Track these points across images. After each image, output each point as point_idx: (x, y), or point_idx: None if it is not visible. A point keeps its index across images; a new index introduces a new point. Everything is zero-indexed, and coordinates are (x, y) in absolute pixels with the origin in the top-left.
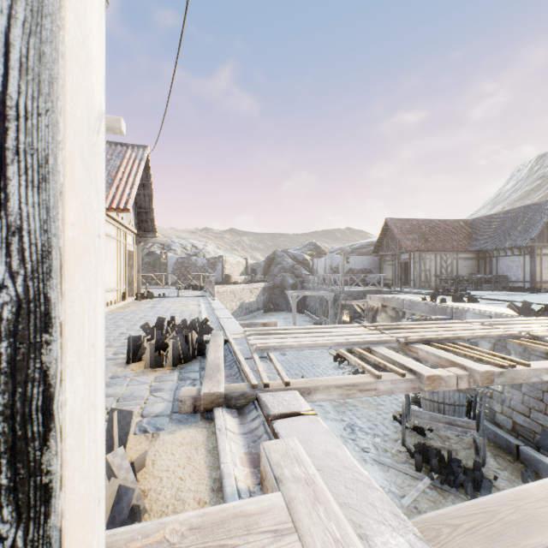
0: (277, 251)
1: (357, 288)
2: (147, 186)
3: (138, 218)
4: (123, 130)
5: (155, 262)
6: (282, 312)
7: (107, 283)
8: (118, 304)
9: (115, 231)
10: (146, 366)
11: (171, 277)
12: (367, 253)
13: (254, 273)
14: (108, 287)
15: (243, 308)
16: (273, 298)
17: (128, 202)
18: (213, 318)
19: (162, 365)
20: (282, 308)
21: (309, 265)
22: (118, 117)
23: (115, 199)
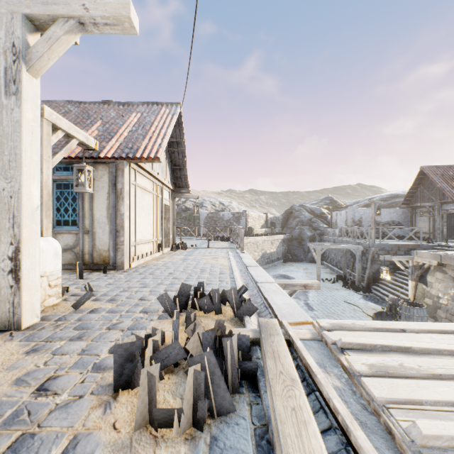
0: (295, 205)
1: (390, 241)
2: (180, 143)
3: (173, 175)
4: (134, 23)
5: (190, 217)
6: (301, 263)
7: (142, 235)
8: (154, 255)
9: (150, 185)
10: (140, 423)
11: (203, 230)
12: (389, 206)
13: (273, 226)
14: (143, 239)
15: (264, 258)
16: (291, 249)
17: (158, 151)
18: (248, 280)
19: (171, 423)
20: (300, 259)
21: (327, 219)
22: (125, 1)
23: (146, 149)
